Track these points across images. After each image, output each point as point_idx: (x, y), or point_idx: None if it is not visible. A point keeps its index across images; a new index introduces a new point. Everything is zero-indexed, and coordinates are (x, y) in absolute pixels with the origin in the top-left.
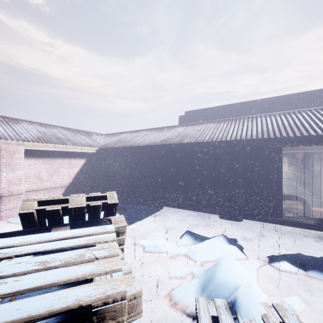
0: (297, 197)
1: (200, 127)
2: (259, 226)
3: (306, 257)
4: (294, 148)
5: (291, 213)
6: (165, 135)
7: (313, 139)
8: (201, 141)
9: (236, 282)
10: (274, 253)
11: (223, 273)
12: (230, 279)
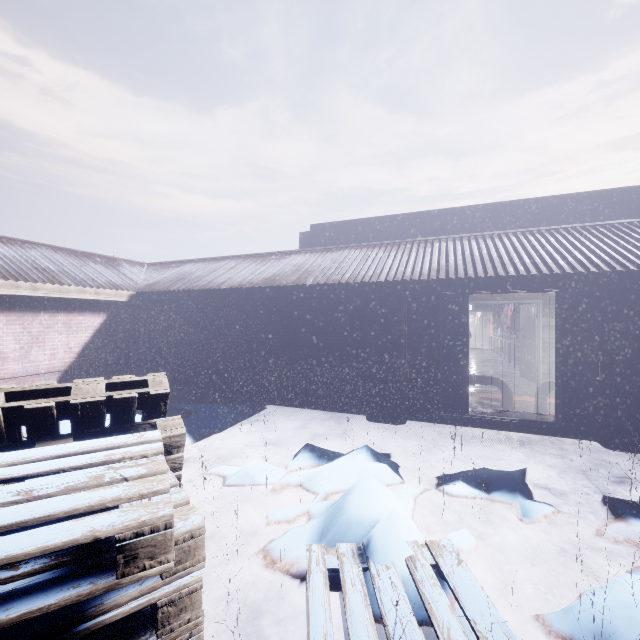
0: (493, 378)
1: (337, 257)
2: (431, 431)
3: (492, 473)
4: (495, 296)
5: (485, 406)
6: (272, 268)
7: (512, 281)
8: (335, 281)
9: (375, 515)
10: (449, 471)
11: (356, 503)
12: (365, 513)
